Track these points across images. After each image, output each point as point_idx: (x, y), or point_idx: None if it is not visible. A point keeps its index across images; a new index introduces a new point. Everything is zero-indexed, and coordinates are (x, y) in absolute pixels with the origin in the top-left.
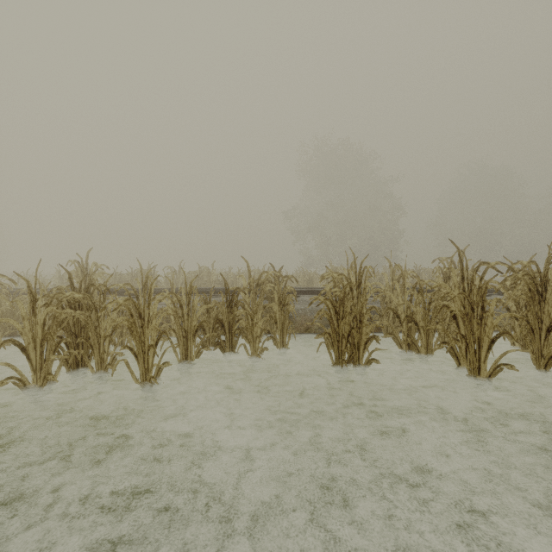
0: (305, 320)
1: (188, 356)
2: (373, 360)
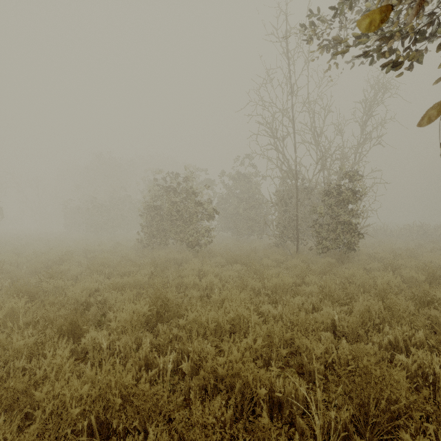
0: None
1: None
2: None
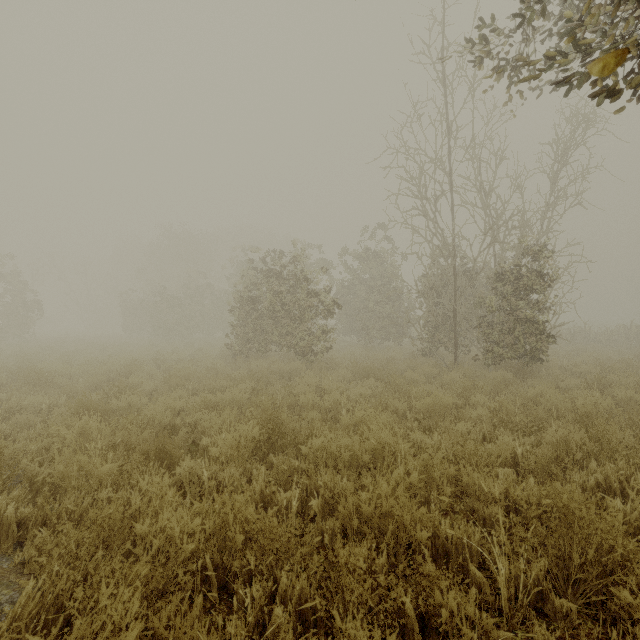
0: None
1: None
2: None
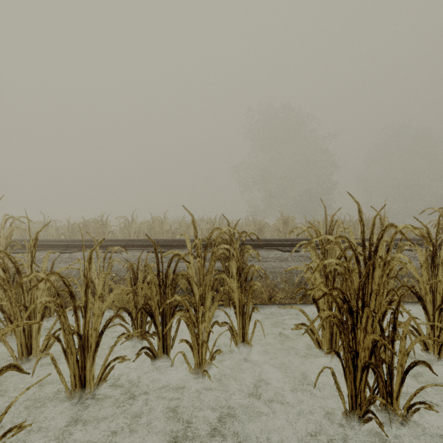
0: (267, 285)
1: (85, 379)
2: (424, 404)
